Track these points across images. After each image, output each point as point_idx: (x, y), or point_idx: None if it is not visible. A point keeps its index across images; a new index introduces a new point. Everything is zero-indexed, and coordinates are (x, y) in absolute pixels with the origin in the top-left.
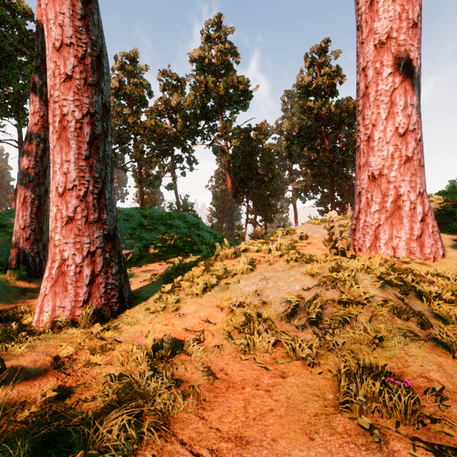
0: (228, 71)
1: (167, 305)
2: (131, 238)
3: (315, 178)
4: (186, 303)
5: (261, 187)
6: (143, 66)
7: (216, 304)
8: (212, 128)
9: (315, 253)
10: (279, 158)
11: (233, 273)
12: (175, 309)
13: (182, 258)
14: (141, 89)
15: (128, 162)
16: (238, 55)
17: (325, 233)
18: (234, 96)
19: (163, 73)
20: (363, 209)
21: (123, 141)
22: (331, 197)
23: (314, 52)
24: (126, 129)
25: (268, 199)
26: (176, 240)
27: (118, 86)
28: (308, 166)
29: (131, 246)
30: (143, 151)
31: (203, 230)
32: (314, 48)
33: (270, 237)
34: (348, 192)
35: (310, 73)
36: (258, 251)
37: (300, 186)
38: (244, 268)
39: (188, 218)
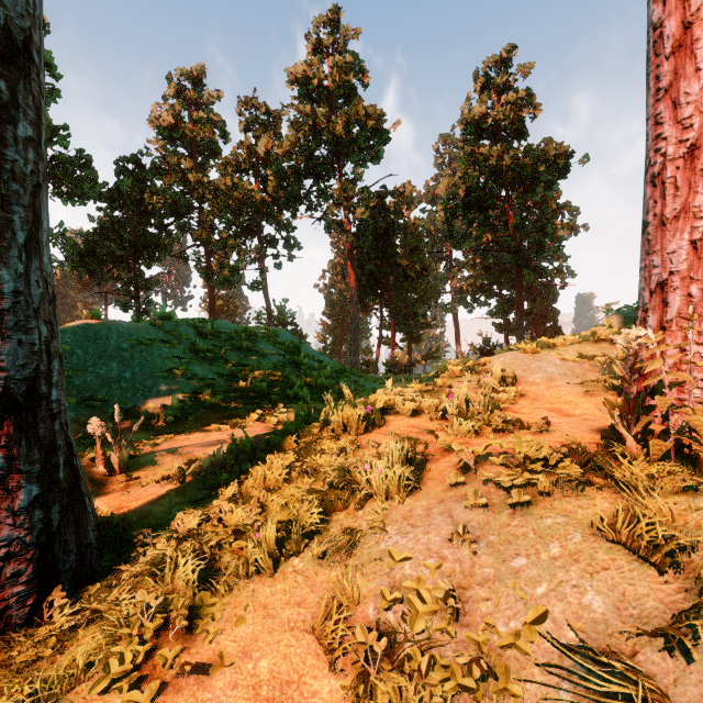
0: (351, 100)
1: (175, 599)
2: (169, 376)
3: (490, 272)
4: (226, 596)
5: (403, 287)
6: (214, 92)
7: (314, 617)
8: (324, 191)
9: (556, 427)
10: (431, 242)
11: (363, 494)
12: (190, 623)
13: (264, 413)
14: (210, 129)
15: (190, 246)
16: (367, 73)
17: (555, 372)
18: (360, 138)
19: (245, 103)
20: (675, 323)
21: (181, 213)
22: (518, 302)
23: (490, 67)
24: (185, 194)
25: (415, 306)
26: (255, 377)
27: (172, 124)
28: (480, 251)
29: (169, 392)
30: (214, 227)
31: (308, 357)
32: (490, 61)
33: (436, 379)
34: (540, 295)
35: (484, 101)
36: (414, 413)
37: (465, 284)
38: (394, 481)
39: (282, 336)
